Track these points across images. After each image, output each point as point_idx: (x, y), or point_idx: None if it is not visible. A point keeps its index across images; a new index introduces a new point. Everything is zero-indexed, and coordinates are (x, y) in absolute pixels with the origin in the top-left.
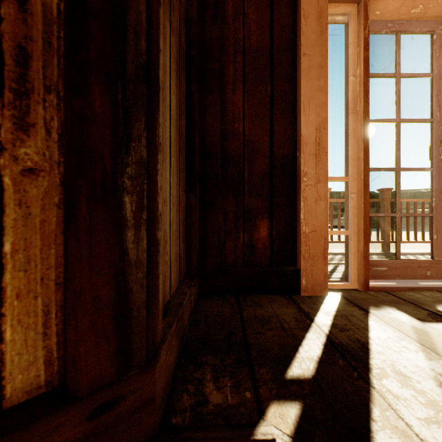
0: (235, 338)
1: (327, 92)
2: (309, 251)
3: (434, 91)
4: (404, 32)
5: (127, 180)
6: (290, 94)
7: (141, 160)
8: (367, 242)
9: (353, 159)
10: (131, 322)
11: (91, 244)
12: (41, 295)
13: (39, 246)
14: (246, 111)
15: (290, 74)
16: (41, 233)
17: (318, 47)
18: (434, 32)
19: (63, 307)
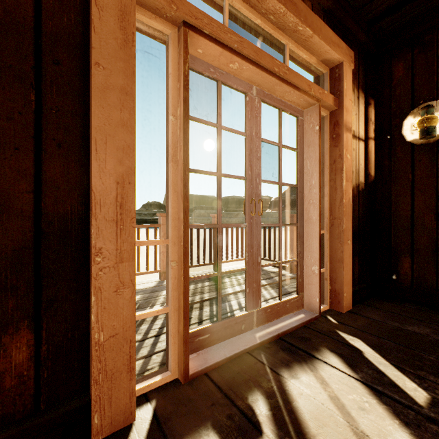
0: None
1: (134, 132)
2: (105, 368)
3: (247, 150)
4: (224, 83)
5: None
6: (77, 118)
7: None
8: (187, 322)
9: (173, 218)
10: None
11: None
12: None
13: None
14: None
15: (77, 85)
16: None
17: (120, 62)
18: (247, 93)
19: None
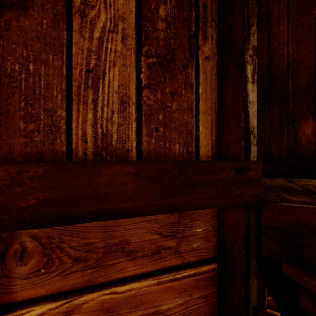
0: (295, 188)
1: None
2: None
3: None
4: None
5: (248, 57)
6: None
7: (254, 47)
8: None
9: None
10: (250, 133)
11: (234, 87)
12: (210, 115)
13: (209, 92)
14: (290, 37)
15: None
16: (210, 87)
17: None
18: None
19: (217, 123)
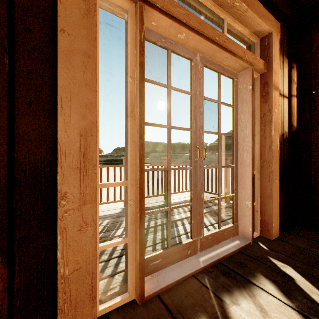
0: None
1: (95, 90)
2: (70, 298)
3: (192, 106)
4: (174, 51)
5: None
6: (46, 79)
7: None
8: (142, 253)
9: (131, 164)
10: None
11: None
12: None
13: None
14: None
15: (46, 50)
16: None
17: (83, 29)
18: (192, 59)
19: None
